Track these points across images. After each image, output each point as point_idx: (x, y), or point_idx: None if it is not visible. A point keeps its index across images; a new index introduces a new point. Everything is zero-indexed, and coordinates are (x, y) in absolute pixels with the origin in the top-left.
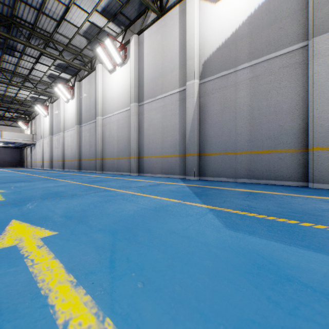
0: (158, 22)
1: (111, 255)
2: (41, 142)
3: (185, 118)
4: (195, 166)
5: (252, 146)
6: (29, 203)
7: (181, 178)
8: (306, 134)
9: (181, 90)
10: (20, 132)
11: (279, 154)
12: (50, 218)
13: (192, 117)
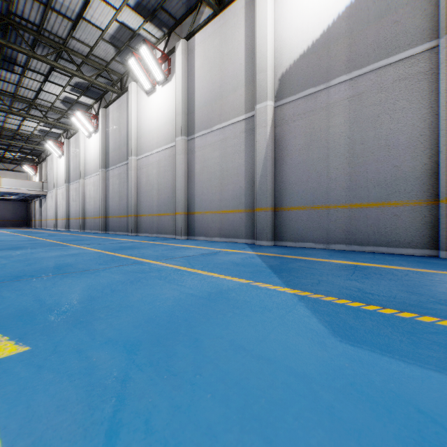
0: (215, 20)
1: (114, 410)
2: (54, 192)
3: (254, 157)
4: (268, 226)
5: (353, 197)
6: (8, 286)
7: (248, 243)
8: (435, 179)
9: (248, 117)
10: (26, 179)
11: (393, 208)
12: (30, 314)
13: (264, 156)
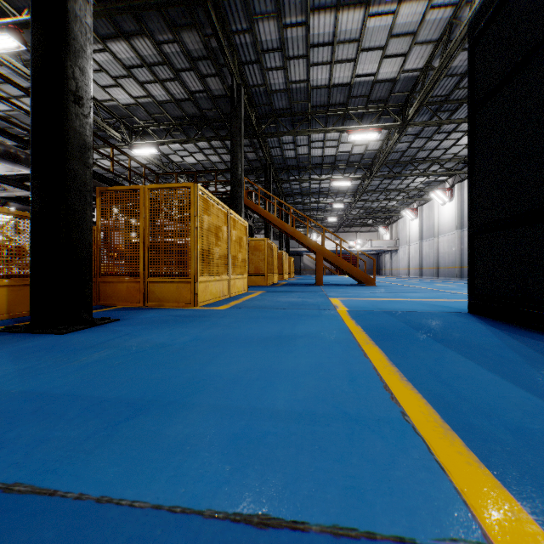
0: None
1: None
2: (406, 248)
3: None
4: None
5: None
6: None
7: None
8: None
9: None
10: (377, 237)
11: None
12: None
13: None
